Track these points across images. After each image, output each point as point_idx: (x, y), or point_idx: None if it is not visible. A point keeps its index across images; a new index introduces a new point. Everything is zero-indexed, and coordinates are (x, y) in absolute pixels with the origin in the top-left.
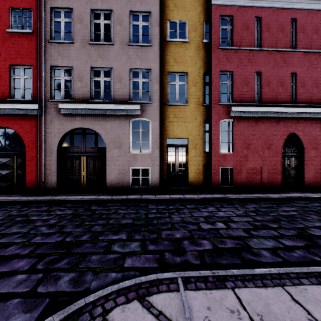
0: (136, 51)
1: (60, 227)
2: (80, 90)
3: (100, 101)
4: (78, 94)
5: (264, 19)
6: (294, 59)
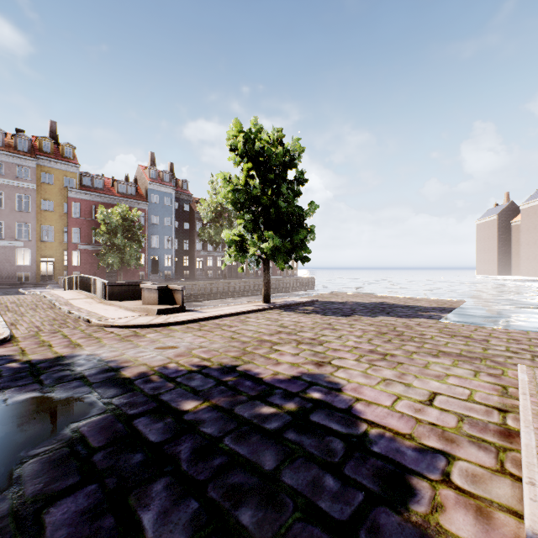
0: (21, 214)
1: (2, 289)
2: None
3: None
4: None
5: (97, 207)
6: None
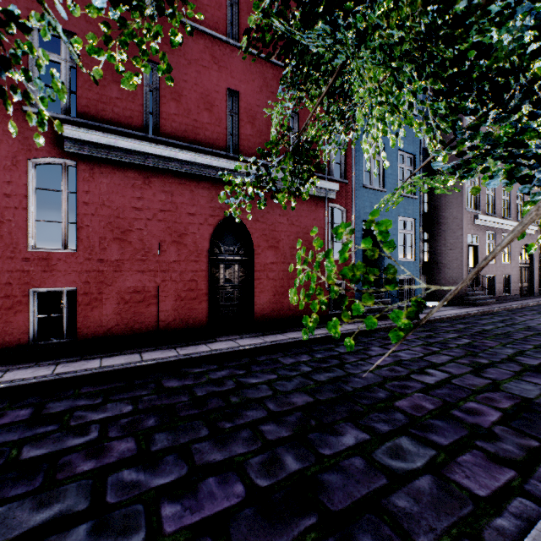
0: None
1: None
2: None
3: None
4: None
5: None
6: (234, 63)
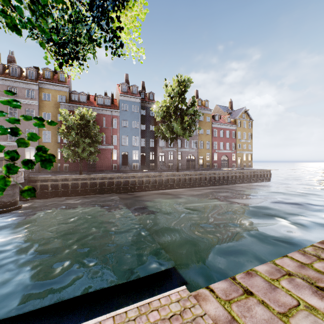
0: (28, 123)
1: None
2: (3, 136)
3: (12, 140)
4: (2, 137)
5: None
6: None
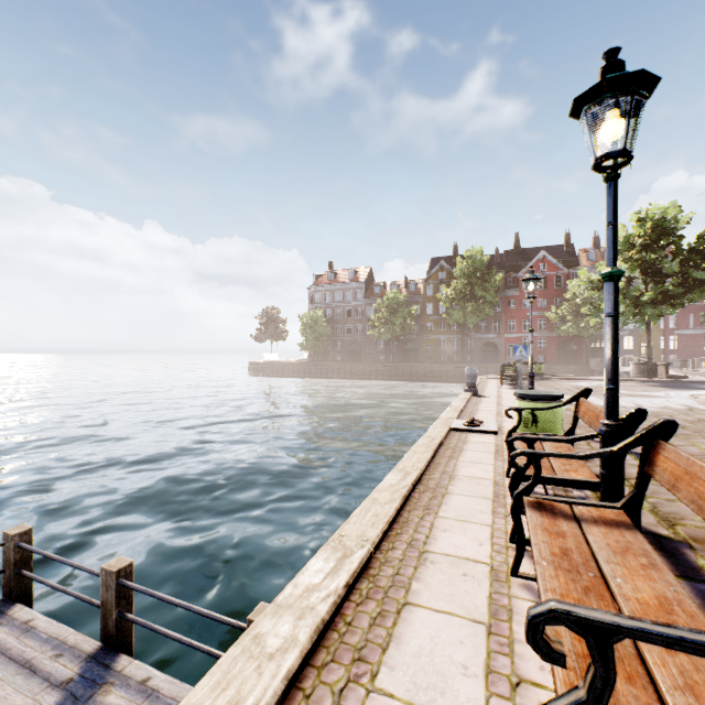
0: None
1: None
2: None
3: None
4: None
5: None
6: None
